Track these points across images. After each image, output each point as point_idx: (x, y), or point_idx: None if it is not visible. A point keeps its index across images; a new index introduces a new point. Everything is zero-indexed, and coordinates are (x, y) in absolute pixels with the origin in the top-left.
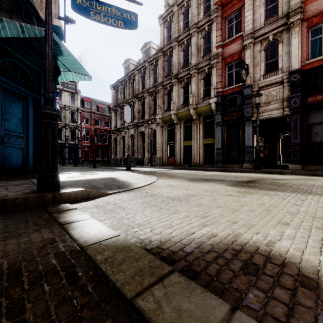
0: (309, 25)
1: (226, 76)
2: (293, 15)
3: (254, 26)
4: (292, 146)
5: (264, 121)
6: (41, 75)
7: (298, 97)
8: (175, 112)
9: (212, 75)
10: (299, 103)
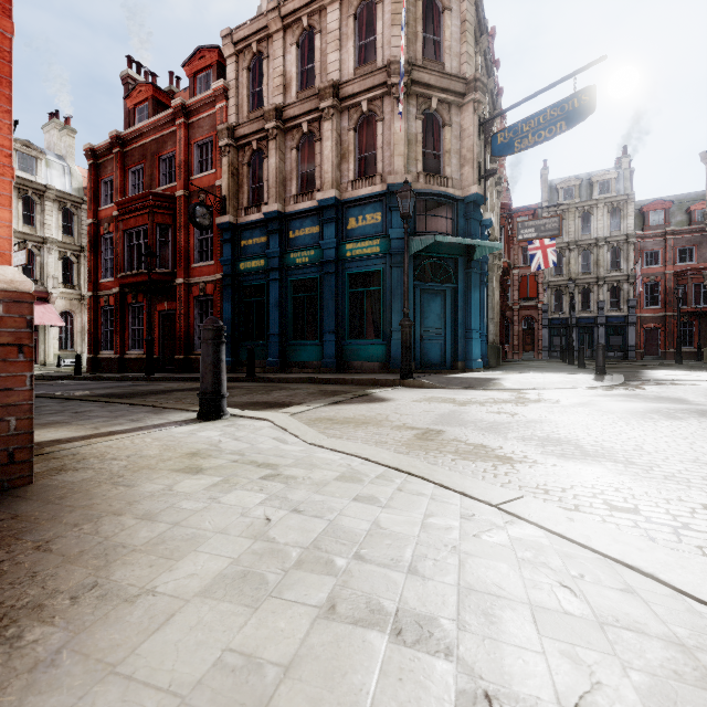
0: None
1: None
2: None
3: None
4: None
5: None
6: (457, 261)
7: None
8: None
9: None
10: None
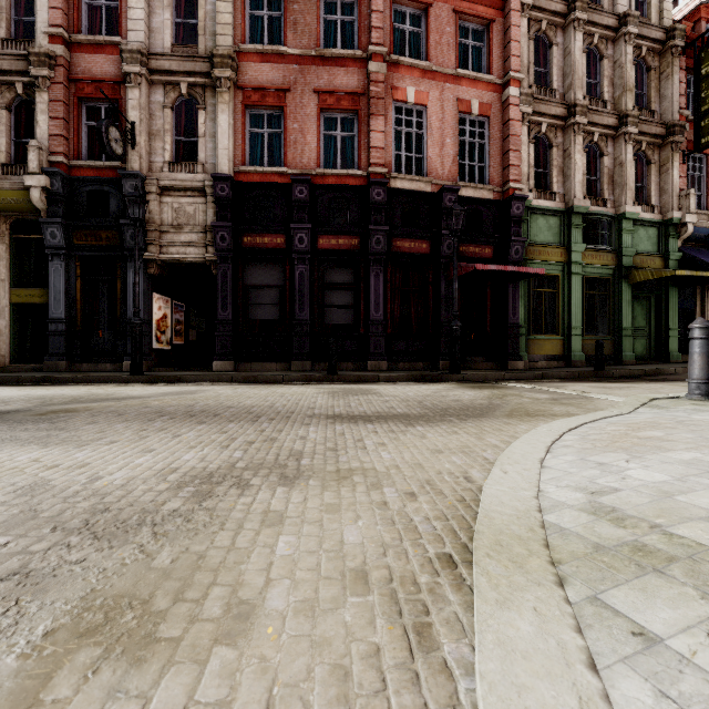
0: (246, 101)
1: (83, 130)
2: (220, 66)
3: (151, 42)
4: (221, 325)
5: (180, 268)
6: None
7: (228, 229)
8: None
9: (36, 108)
10: (230, 242)
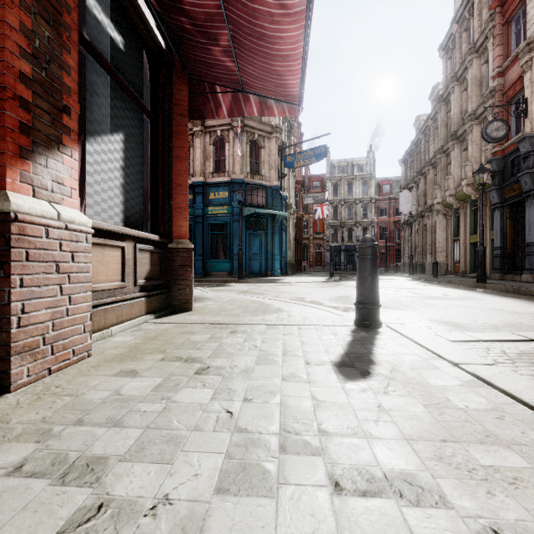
0: None
1: (511, 120)
2: None
3: None
4: None
5: None
6: (268, 219)
7: None
8: (452, 193)
9: None
10: None
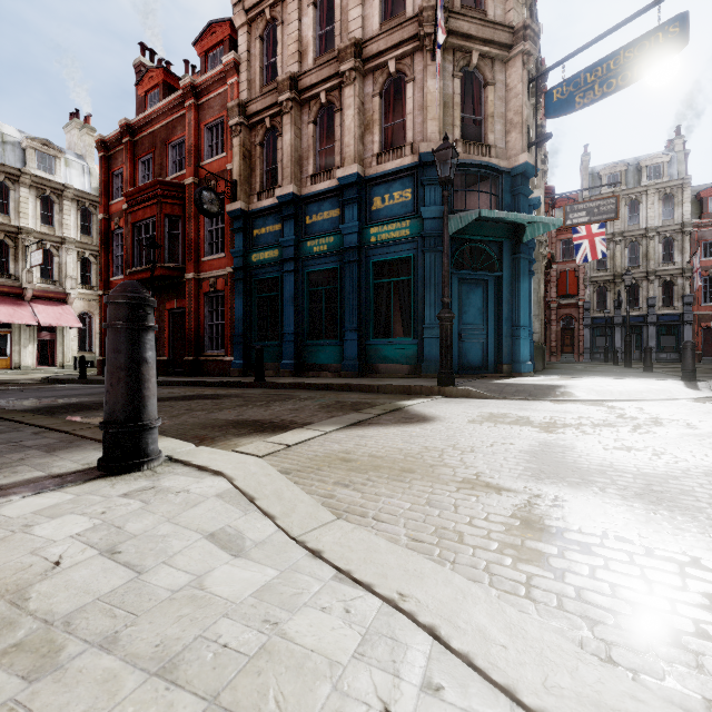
0: None
1: None
2: None
3: None
4: None
5: None
6: (502, 245)
7: None
8: None
9: None
10: None
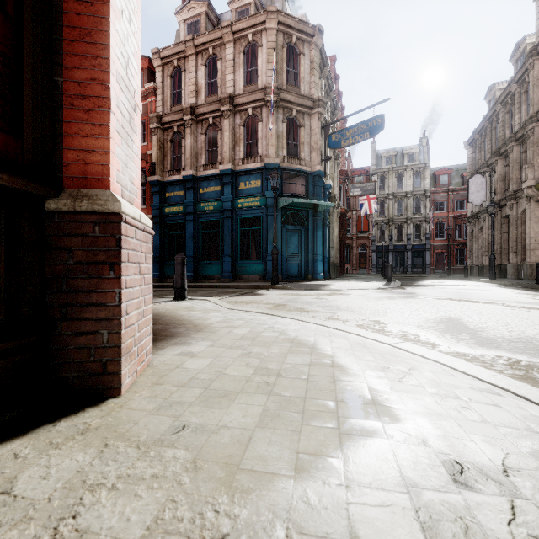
0: None
1: None
2: None
3: None
4: None
5: None
6: (308, 212)
7: None
8: None
9: None
10: None
